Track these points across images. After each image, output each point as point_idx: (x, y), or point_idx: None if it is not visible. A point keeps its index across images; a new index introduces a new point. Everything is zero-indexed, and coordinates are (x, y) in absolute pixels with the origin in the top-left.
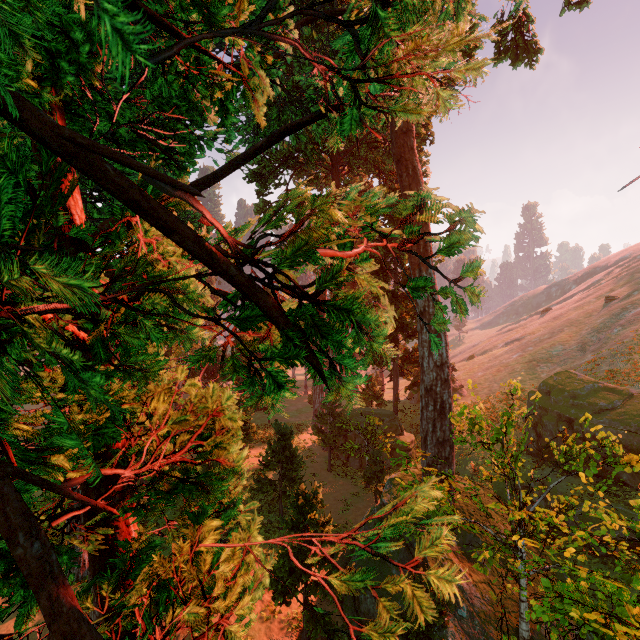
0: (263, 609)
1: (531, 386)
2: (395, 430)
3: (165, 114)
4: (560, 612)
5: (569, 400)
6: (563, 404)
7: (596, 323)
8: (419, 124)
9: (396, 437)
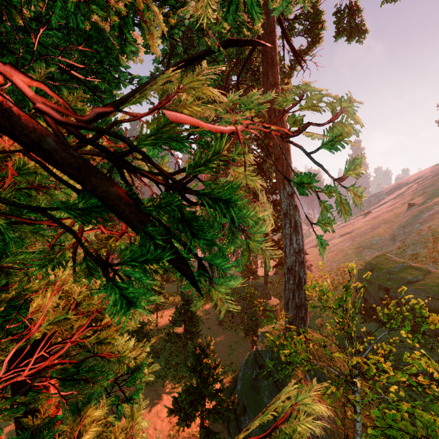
0: (171, 429)
1: (359, 265)
2: (266, 296)
3: (78, 47)
4: (389, 436)
5: (386, 275)
6: (382, 278)
7: (402, 221)
8: (282, 82)
9: (266, 301)
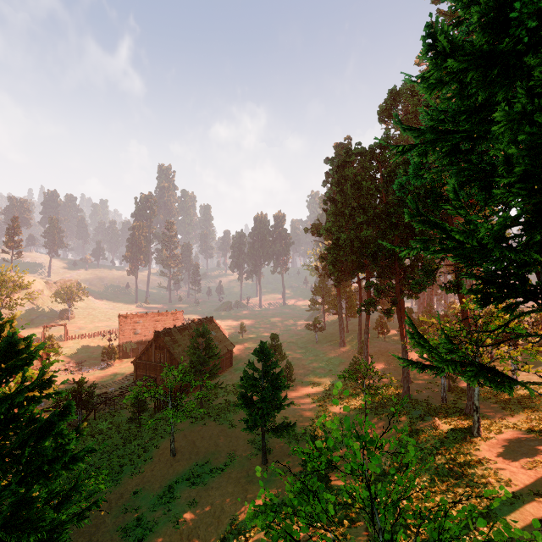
0: None
1: None
2: None
3: None
4: None
5: None
6: None
7: None
8: None
9: None
